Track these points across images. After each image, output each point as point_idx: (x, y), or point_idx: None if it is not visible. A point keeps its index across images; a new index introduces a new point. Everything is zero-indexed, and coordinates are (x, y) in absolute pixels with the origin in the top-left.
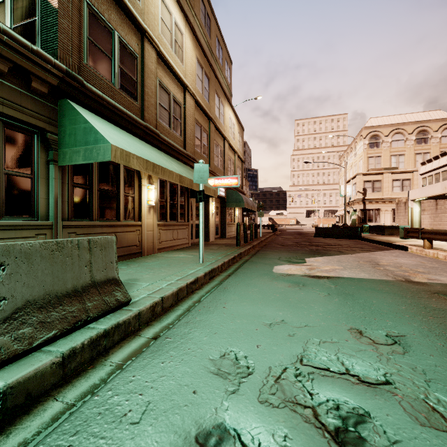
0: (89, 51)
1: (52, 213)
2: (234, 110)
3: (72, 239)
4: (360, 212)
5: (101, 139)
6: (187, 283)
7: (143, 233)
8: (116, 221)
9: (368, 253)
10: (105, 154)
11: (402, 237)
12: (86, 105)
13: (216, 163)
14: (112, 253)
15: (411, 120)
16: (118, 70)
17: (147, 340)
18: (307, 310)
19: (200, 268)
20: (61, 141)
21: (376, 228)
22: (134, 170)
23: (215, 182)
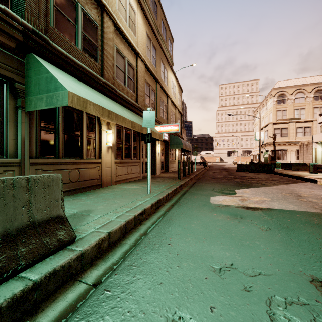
0: (55, 17)
1: (20, 152)
2: (175, 75)
3: (6, 178)
4: (271, 152)
5: (60, 86)
6: (135, 215)
7: (102, 169)
8: (79, 159)
9: (286, 185)
10: (63, 99)
11: (312, 172)
12: (51, 60)
13: (161, 115)
14: (57, 191)
15: (310, 82)
16: (81, 35)
17: (86, 288)
18: (254, 249)
19: (148, 199)
20: (28, 90)
21: (284, 165)
22: (95, 117)
23: (160, 129)
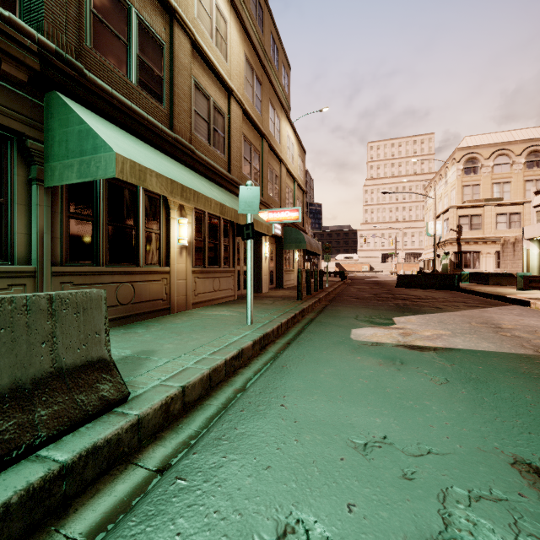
0: (94, 30)
1: (36, 254)
2: (293, 126)
3: (15, 296)
4: (454, 256)
5: (102, 146)
6: (226, 359)
7: (172, 283)
8: (133, 267)
9: (478, 311)
10: (108, 167)
11: (521, 288)
12: (87, 103)
13: (270, 193)
14: (98, 318)
15: (519, 138)
16: (136, 60)
17: (147, 476)
18: (422, 414)
19: (248, 333)
20: (49, 151)
21: (476, 276)
22: (159, 197)
23: (269, 216)
